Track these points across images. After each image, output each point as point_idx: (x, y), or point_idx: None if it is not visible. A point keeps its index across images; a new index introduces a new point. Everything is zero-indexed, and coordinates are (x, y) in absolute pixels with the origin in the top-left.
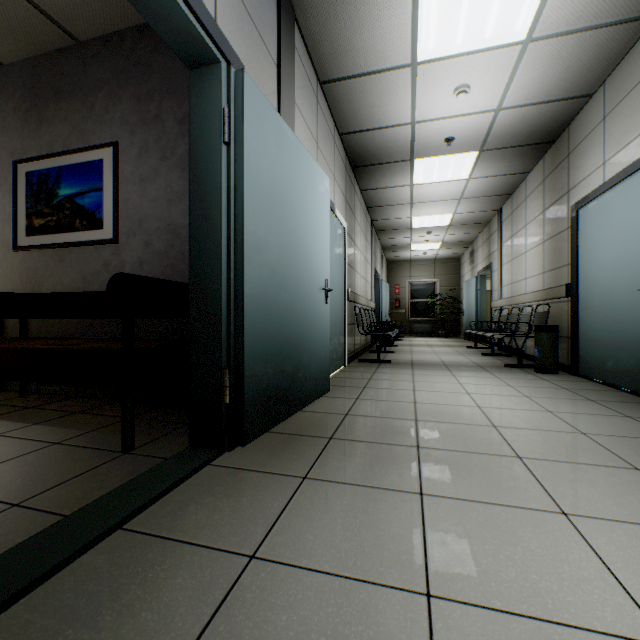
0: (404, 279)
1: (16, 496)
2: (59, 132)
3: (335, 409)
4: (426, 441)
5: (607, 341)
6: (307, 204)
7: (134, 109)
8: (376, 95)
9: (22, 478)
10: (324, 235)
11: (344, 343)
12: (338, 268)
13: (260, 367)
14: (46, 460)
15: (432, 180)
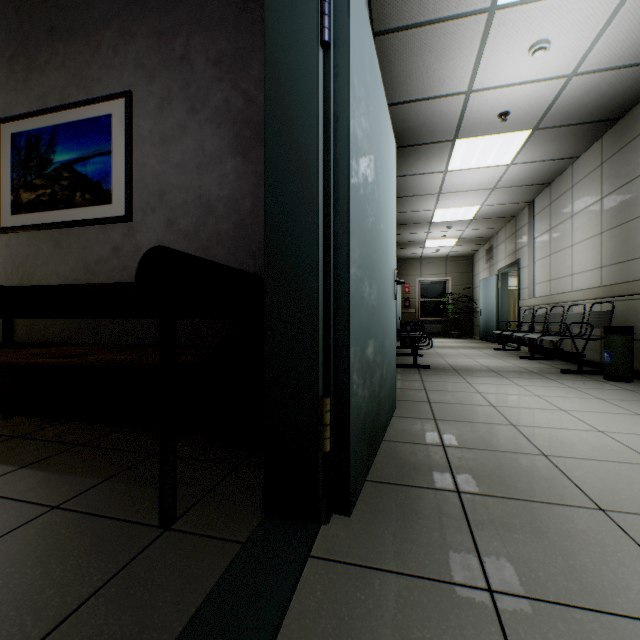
0: (414, 277)
1: None
2: (54, 82)
3: (421, 437)
4: (601, 497)
5: None
6: (385, 168)
7: (152, 48)
8: (436, 53)
9: None
10: (393, 213)
11: None
12: None
13: (360, 390)
14: (39, 549)
15: (469, 166)
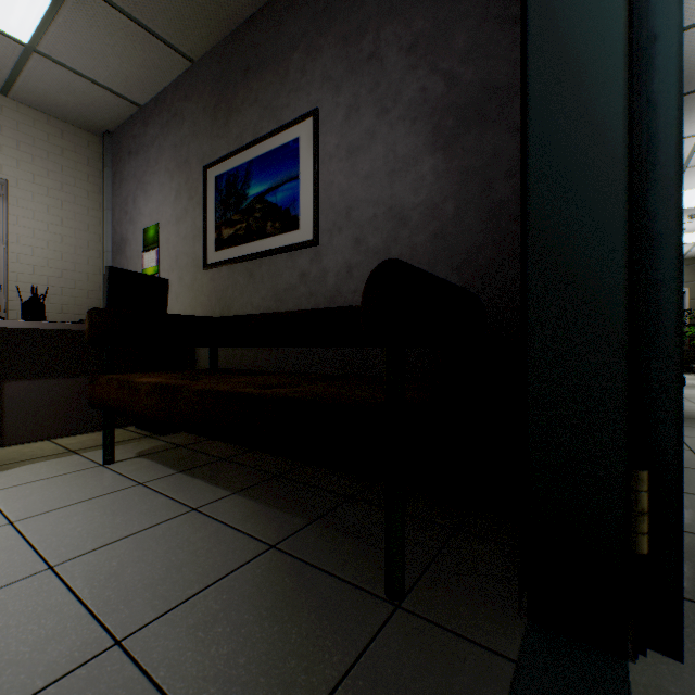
0: None
1: None
2: (248, 119)
3: None
4: None
5: None
6: None
7: (339, 57)
8: None
9: (244, 655)
10: None
11: None
12: None
13: None
14: (269, 597)
15: None
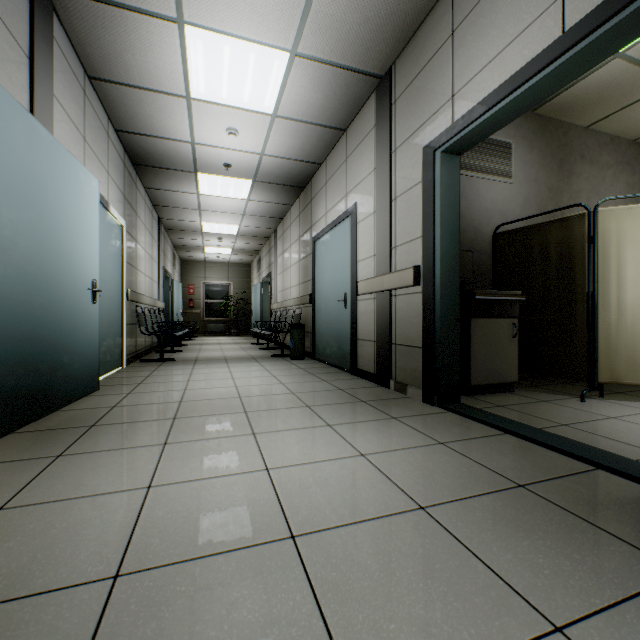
0: (199, 279)
1: None
2: None
3: (103, 404)
4: (183, 414)
5: (327, 334)
6: (69, 205)
7: None
8: (154, 109)
9: None
10: (92, 236)
11: (122, 343)
12: (114, 267)
13: (6, 367)
14: None
15: (217, 194)
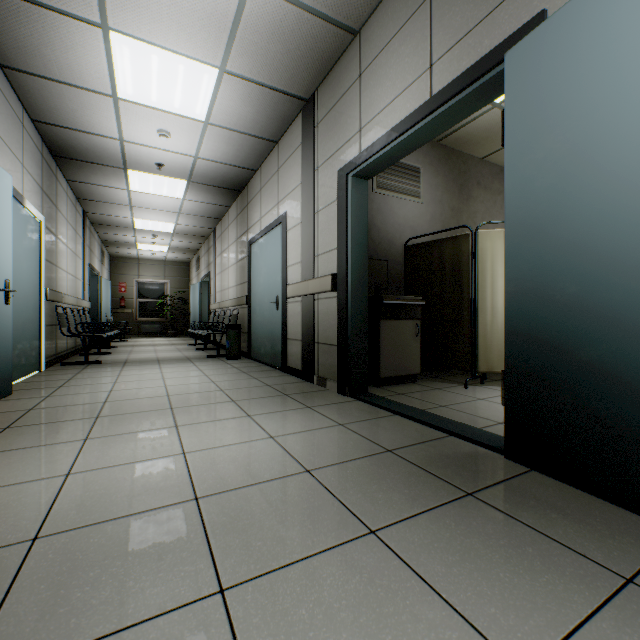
0: (132, 277)
1: None
2: None
3: (18, 408)
4: (107, 413)
5: (262, 334)
6: None
7: None
8: (77, 104)
9: None
10: (4, 234)
11: (40, 346)
12: (30, 264)
13: None
14: None
15: (150, 191)
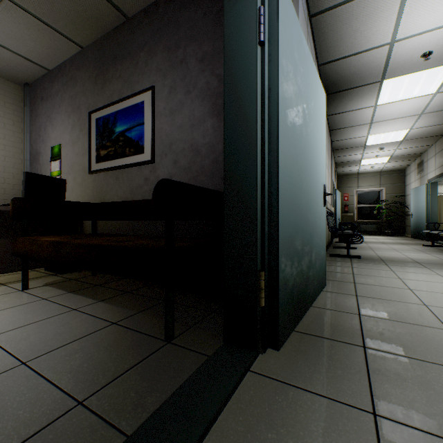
0: (352, 189)
1: (81, 389)
2: (115, 87)
3: (342, 306)
4: None
5: None
6: (314, 114)
7: (165, 58)
8: (361, 19)
9: (88, 363)
10: (322, 144)
11: None
12: None
13: (288, 268)
14: (106, 342)
15: (397, 99)
